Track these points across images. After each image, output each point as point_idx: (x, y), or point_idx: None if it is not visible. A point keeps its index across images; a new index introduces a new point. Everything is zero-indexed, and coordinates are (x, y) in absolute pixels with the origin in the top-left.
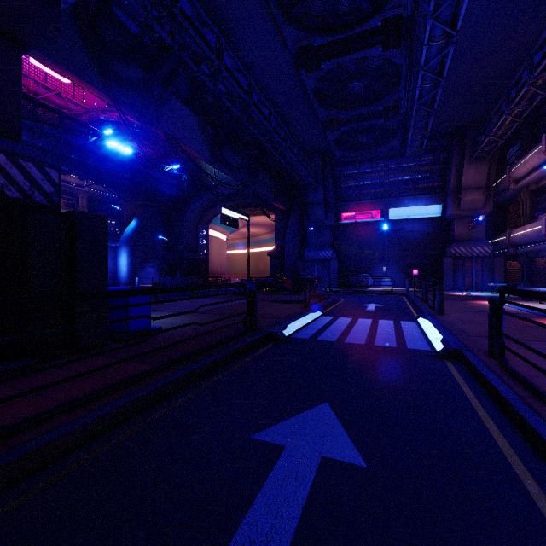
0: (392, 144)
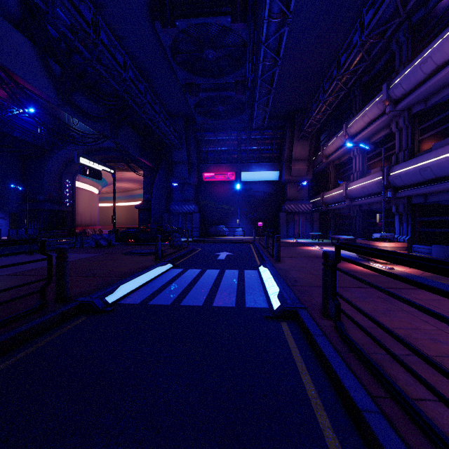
0: (242, 117)
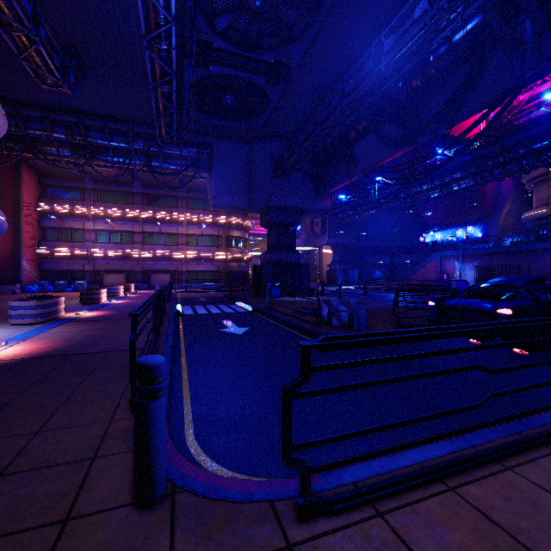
0: None
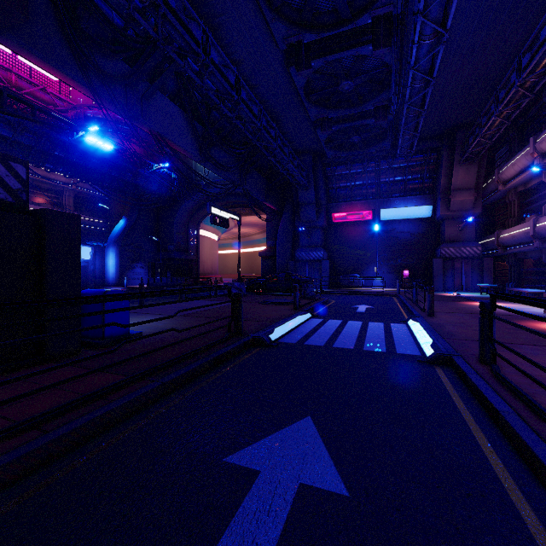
0: (382, 145)
